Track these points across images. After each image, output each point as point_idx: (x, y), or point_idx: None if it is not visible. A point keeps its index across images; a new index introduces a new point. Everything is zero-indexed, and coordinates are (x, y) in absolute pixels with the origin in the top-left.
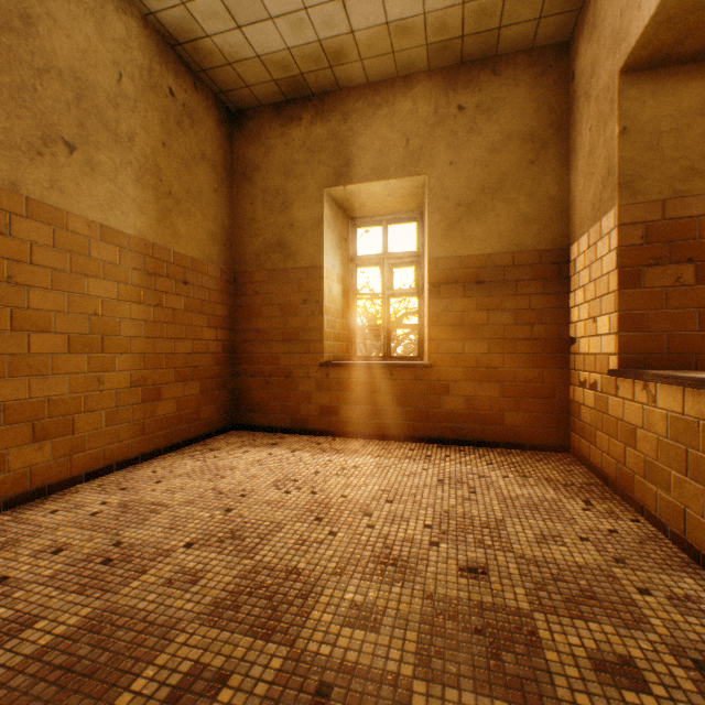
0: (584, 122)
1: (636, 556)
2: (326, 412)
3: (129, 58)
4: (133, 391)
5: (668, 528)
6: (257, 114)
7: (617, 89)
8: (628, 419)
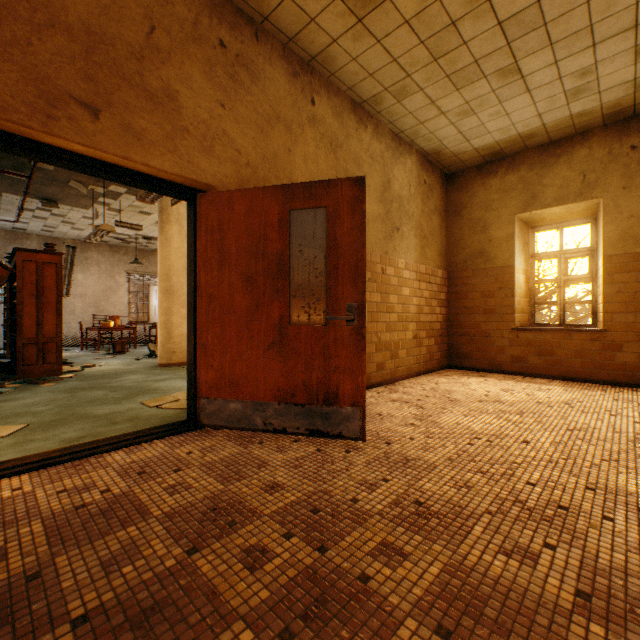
0: None
1: None
2: (516, 360)
3: (412, 176)
4: (413, 341)
5: None
6: (463, 173)
7: None
8: None
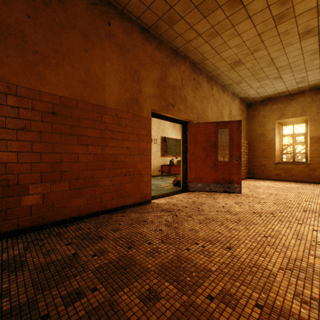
0: None
1: None
2: (276, 175)
3: (237, 107)
4: None
5: None
6: (255, 104)
7: None
8: None
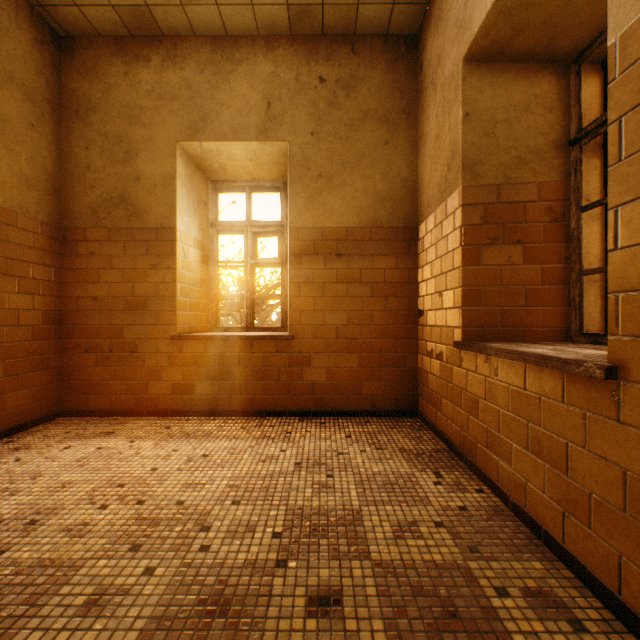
0: (431, 110)
1: (487, 539)
2: (180, 390)
3: None
4: None
5: (510, 499)
6: (93, 44)
7: (461, 76)
8: (472, 389)
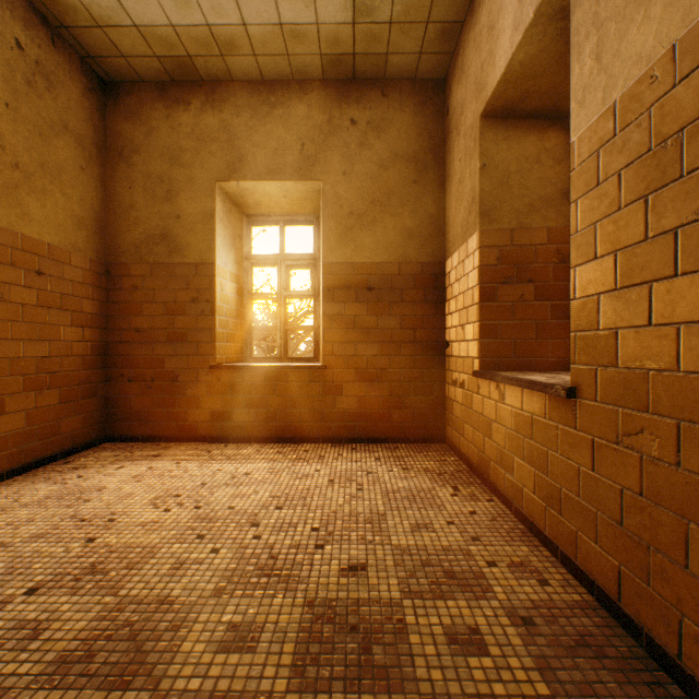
0: (456, 153)
1: (488, 533)
2: (218, 417)
3: None
4: None
5: (512, 504)
6: (136, 89)
7: (479, 130)
8: (486, 413)
